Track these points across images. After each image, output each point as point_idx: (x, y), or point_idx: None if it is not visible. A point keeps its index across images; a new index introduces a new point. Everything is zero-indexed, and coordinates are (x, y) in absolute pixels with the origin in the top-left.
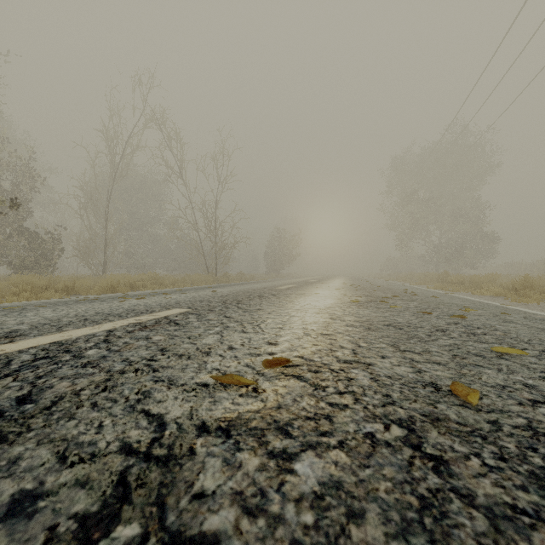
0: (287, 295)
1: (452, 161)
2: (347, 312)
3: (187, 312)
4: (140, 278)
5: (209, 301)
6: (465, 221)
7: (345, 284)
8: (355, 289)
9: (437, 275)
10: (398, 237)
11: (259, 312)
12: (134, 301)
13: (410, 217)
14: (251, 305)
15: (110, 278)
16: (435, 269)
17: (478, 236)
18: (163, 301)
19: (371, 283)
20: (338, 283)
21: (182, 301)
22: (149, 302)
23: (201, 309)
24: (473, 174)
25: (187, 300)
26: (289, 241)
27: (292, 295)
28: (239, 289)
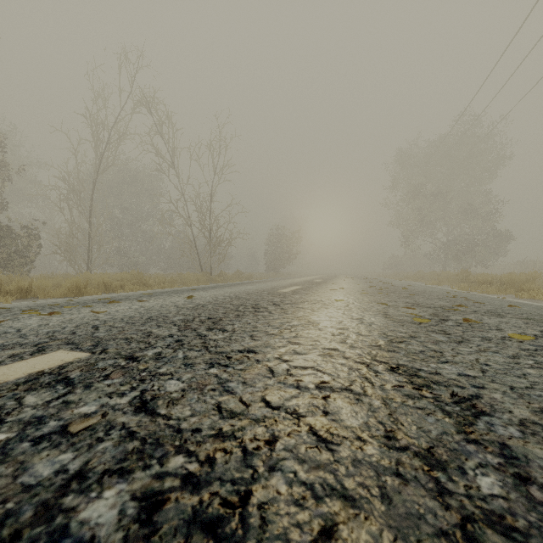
0: (297, 305)
1: (461, 154)
2: (456, 360)
3: (54, 373)
4: (120, 277)
5: (163, 319)
6: (476, 217)
7: (361, 285)
8: (381, 292)
9: (456, 274)
10: (404, 234)
11: (245, 370)
12: (35, 318)
13: (417, 213)
14: (234, 333)
15: (76, 278)
16: (442, 268)
17: (489, 232)
18: (83, 318)
19: (389, 284)
20: (350, 283)
21: (113, 321)
22: (50, 324)
23: (112, 353)
24: (484, 168)
25: (129, 316)
26: (290, 238)
27: (304, 303)
28: (229, 292)
